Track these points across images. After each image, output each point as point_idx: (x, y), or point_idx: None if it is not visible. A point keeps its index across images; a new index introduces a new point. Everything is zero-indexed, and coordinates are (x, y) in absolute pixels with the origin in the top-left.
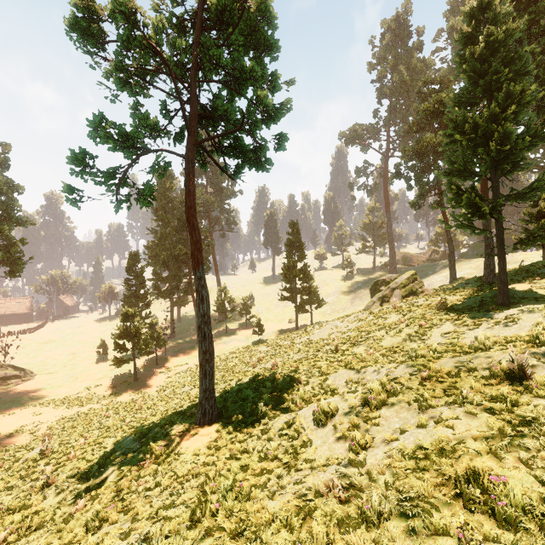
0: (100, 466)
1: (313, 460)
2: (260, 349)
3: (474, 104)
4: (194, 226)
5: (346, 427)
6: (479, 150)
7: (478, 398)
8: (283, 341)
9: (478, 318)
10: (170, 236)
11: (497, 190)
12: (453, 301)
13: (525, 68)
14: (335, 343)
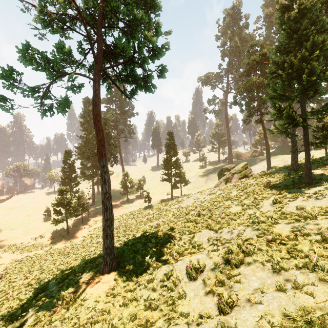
0: (23, 310)
1: (188, 313)
2: (149, 212)
3: (289, 52)
4: (99, 128)
5: (213, 282)
6: (294, 81)
7: (327, 266)
8: (163, 206)
9: (294, 193)
10: (92, 140)
11: (304, 108)
12: (273, 181)
13: (323, 27)
14: (198, 210)
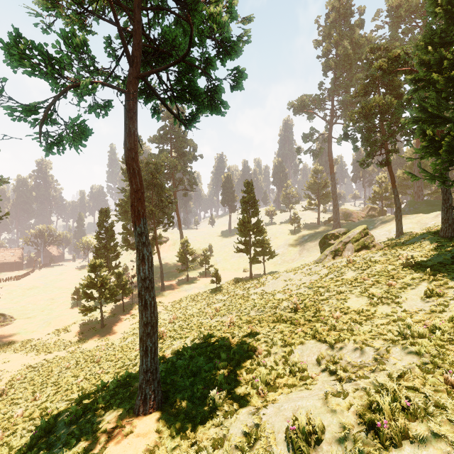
0: None
1: None
2: (217, 298)
3: (448, 44)
4: (134, 171)
5: None
6: None
7: None
8: (238, 290)
9: None
10: None
11: None
12: (414, 256)
13: None
14: (295, 302)
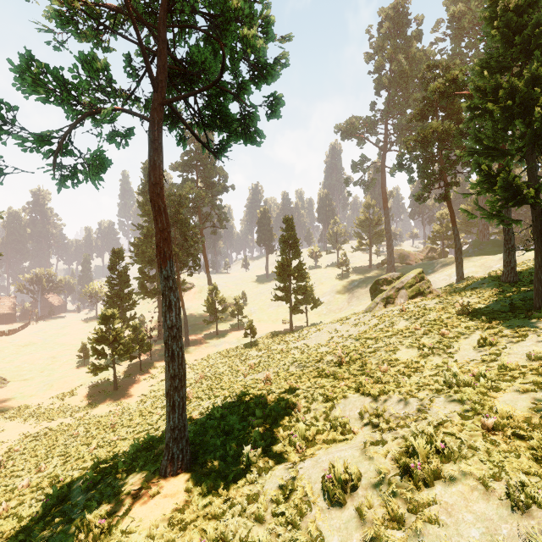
0: None
1: None
2: (252, 354)
3: (505, 69)
4: (160, 208)
5: (378, 516)
6: (517, 121)
7: None
8: (276, 344)
9: (518, 327)
10: None
11: (534, 171)
12: (472, 303)
13: None
14: (339, 354)
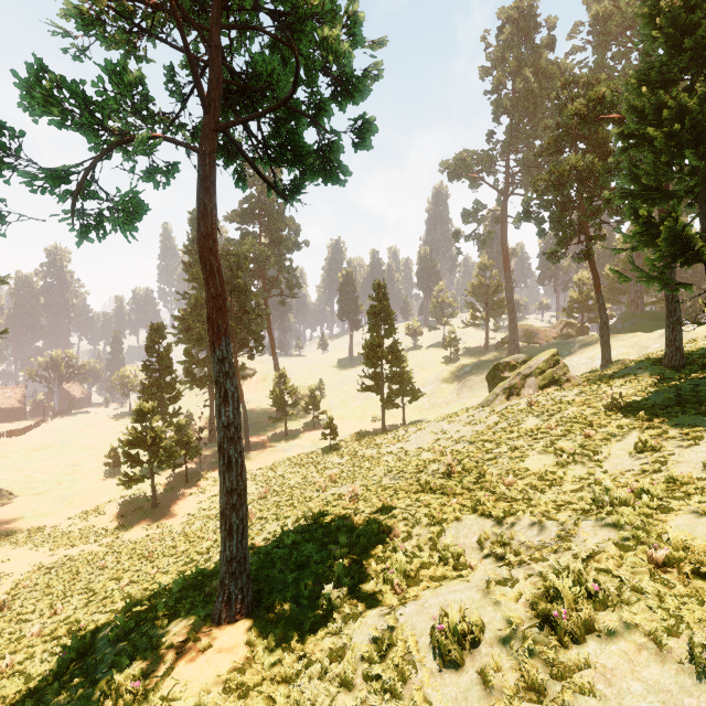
0: None
1: None
2: (332, 461)
3: (670, 83)
4: (212, 268)
5: (510, 683)
6: (687, 151)
7: None
8: (364, 449)
9: (689, 427)
10: None
11: None
12: (624, 394)
13: None
14: (449, 462)
